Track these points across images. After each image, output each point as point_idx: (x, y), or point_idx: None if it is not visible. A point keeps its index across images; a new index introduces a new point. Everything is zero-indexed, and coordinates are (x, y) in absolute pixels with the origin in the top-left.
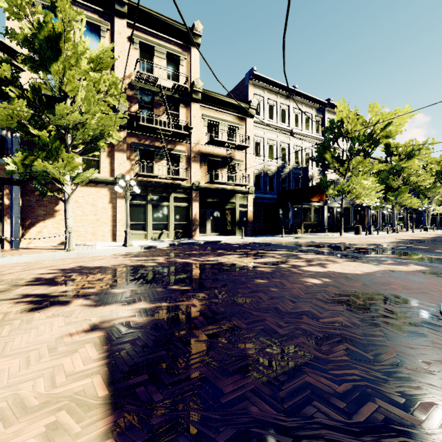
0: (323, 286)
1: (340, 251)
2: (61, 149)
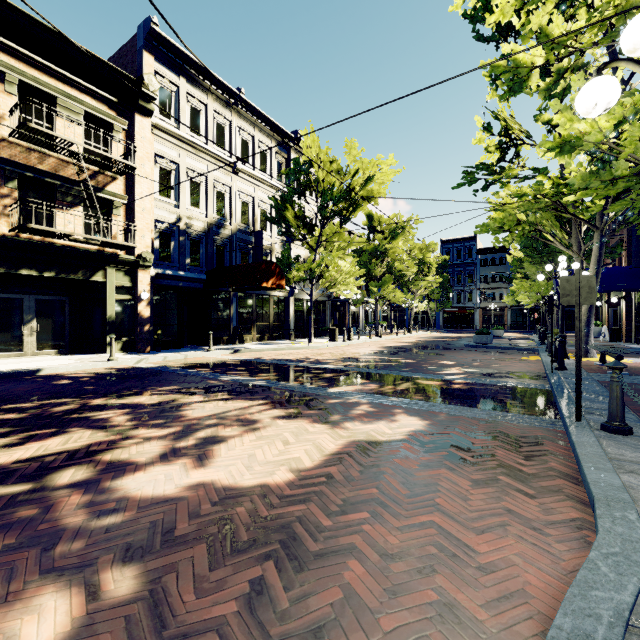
0: None
1: (290, 380)
2: None
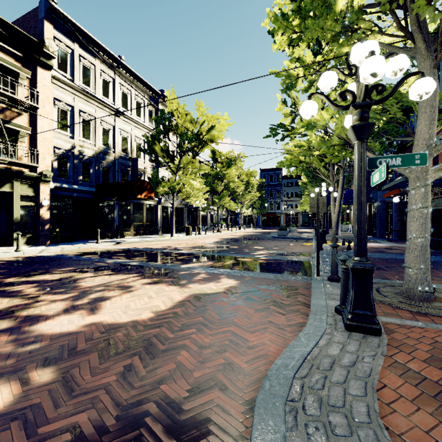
0: None
1: (156, 261)
2: None
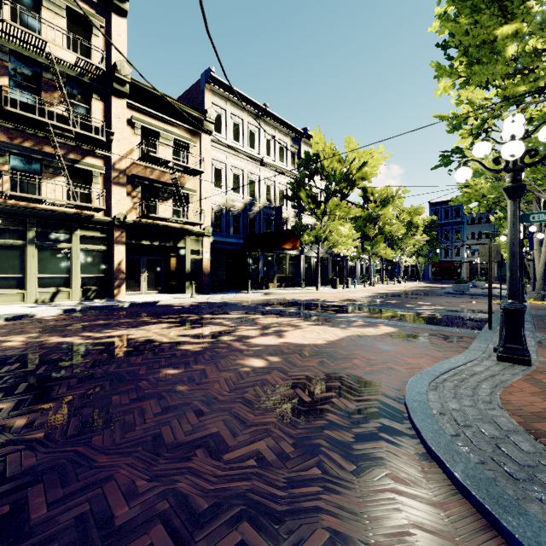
0: (265, 371)
1: (310, 310)
2: None
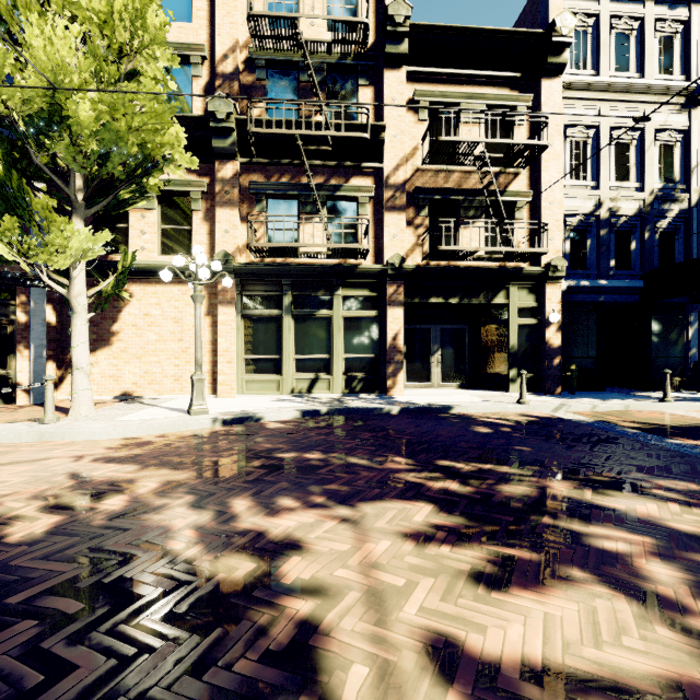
0: None
1: None
2: (26, 191)
